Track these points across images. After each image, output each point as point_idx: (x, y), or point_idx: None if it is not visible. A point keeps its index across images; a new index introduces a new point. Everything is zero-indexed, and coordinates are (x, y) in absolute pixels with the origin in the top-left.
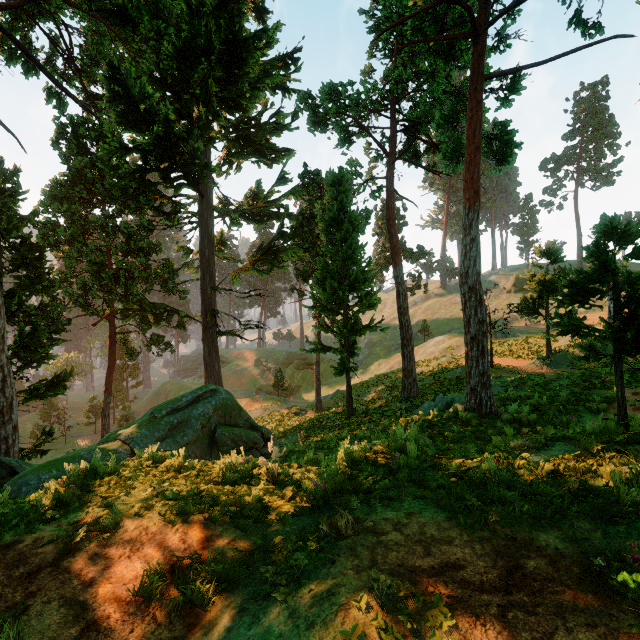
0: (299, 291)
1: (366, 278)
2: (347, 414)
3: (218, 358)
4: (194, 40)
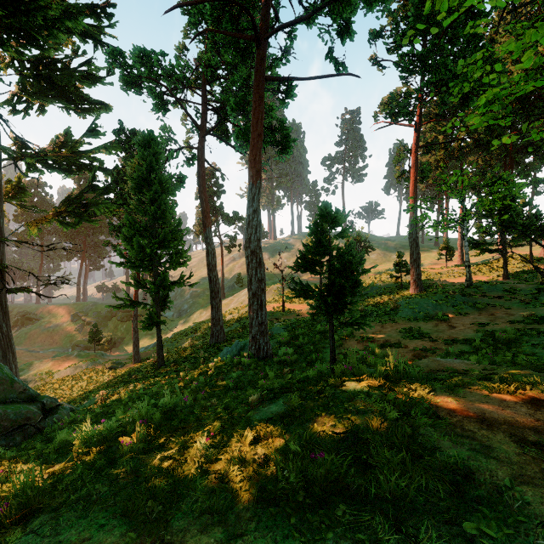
0: (113, 246)
1: (176, 237)
2: (158, 365)
3: (7, 318)
4: None
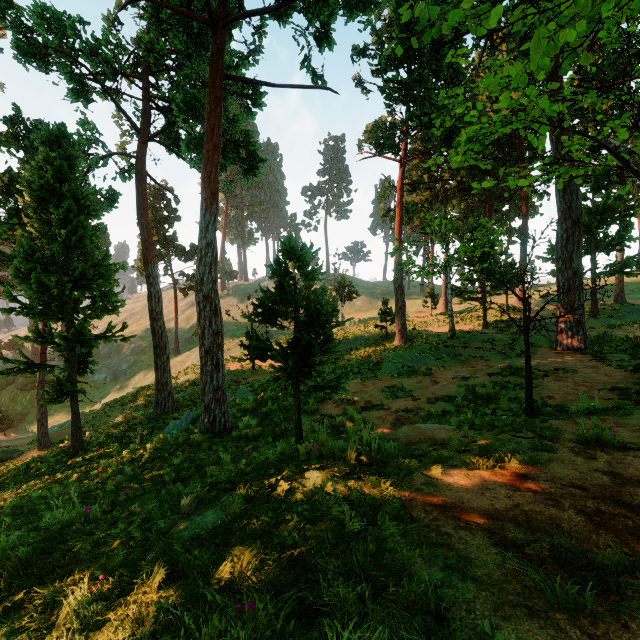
0: (2, 284)
1: (101, 274)
2: (73, 451)
3: None
4: None
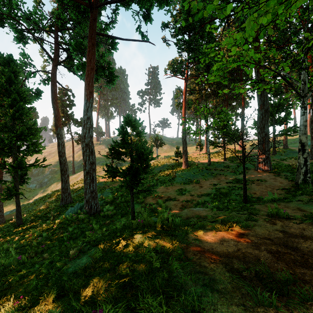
0: None
1: (32, 133)
2: (16, 225)
3: None
4: None
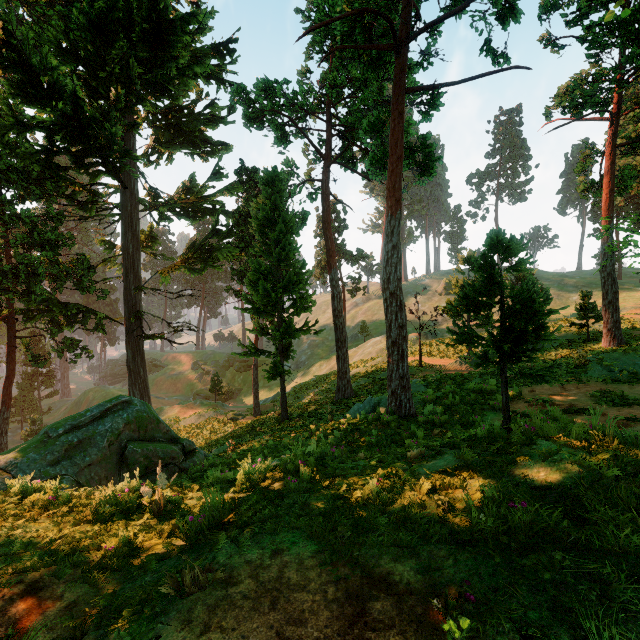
0: (235, 292)
1: (300, 280)
2: (281, 419)
3: (144, 363)
4: (111, 12)
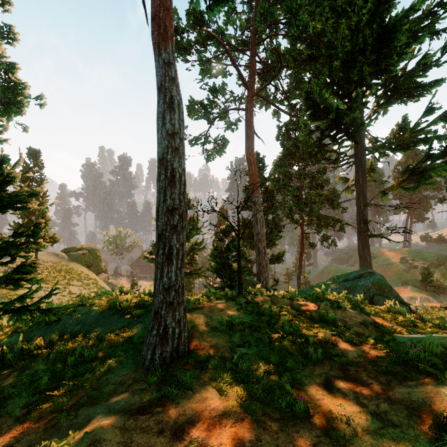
0: None
1: None
2: None
3: (369, 253)
4: (353, 49)
